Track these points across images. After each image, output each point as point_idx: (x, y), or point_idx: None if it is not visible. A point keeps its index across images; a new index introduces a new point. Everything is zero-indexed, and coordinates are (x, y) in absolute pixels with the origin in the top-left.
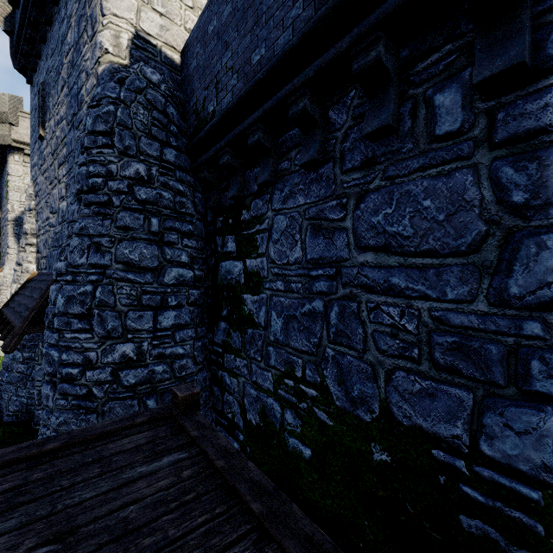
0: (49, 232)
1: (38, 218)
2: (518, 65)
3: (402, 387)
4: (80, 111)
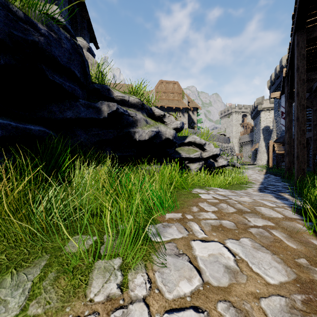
0: (281, 129)
1: (277, 127)
2: None
3: None
4: None
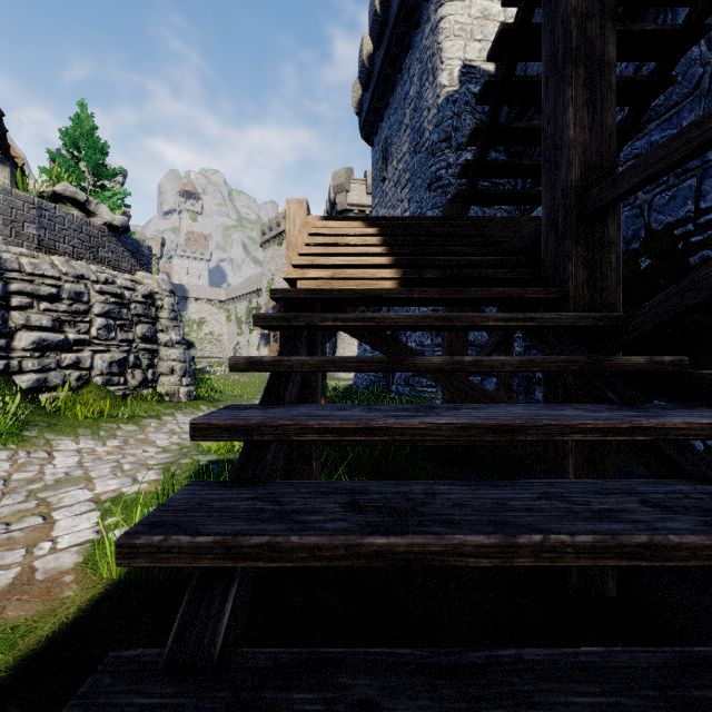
0: None
1: None
2: None
3: (657, 206)
4: (422, 138)
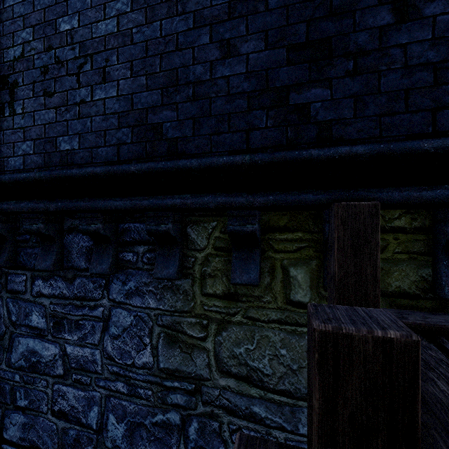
0: None
1: None
2: (1, 267)
3: None
4: None
